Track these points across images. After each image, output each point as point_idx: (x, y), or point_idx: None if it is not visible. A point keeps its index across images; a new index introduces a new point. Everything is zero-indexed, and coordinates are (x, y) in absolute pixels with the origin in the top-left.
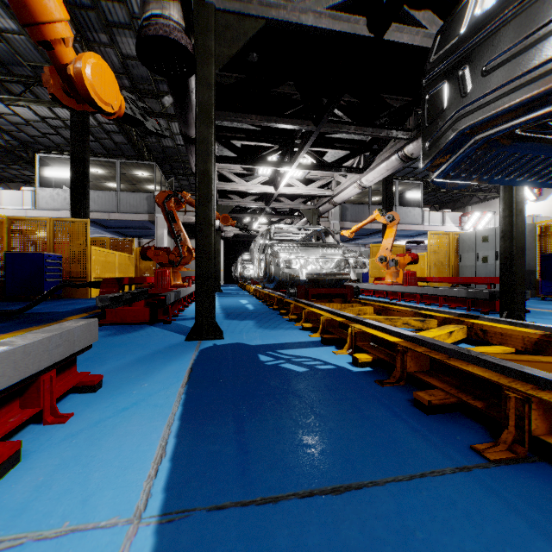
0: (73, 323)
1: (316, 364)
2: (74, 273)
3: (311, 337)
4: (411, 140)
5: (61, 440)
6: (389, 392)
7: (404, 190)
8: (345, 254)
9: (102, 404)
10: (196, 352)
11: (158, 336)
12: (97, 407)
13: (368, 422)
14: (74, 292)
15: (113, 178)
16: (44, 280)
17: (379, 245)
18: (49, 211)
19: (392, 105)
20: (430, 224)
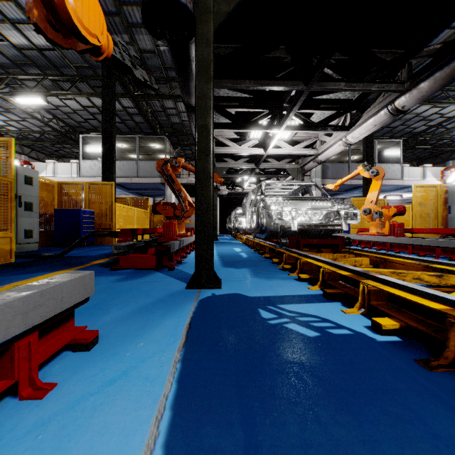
0: (65, 277)
1: (326, 326)
2: (103, 225)
3: (311, 290)
4: (404, 92)
5: (27, 431)
6: (446, 382)
7: (382, 148)
8: (335, 206)
9: (90, 369)
10: (195, 302)
11: (161, 283)
12: (83, 375)
13: (447, 448)
14: (103, 240)
15: (134, 150)
16: (81, 231)
17: (360, 199)
18: (89, 178)
19: (384, 59)
20: (410, 179)
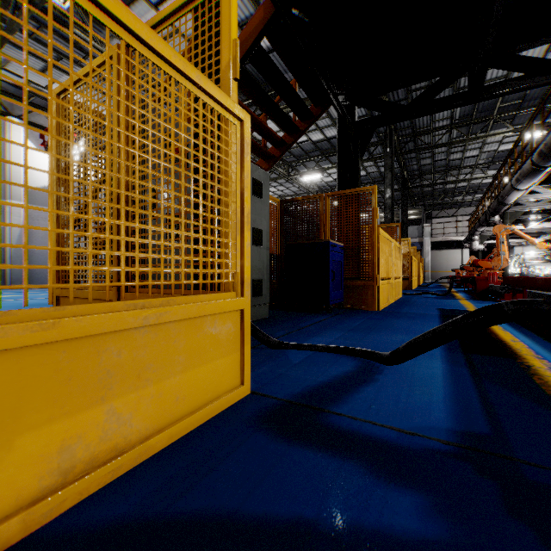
0: None
1: None
2: None
3: None
4: None
5: None
6: None
7: None
8: None
9: None
10: None
11: None
12: None
13: None
14: None
15: None
16: None
17: None
18: None
19: None
20: None
